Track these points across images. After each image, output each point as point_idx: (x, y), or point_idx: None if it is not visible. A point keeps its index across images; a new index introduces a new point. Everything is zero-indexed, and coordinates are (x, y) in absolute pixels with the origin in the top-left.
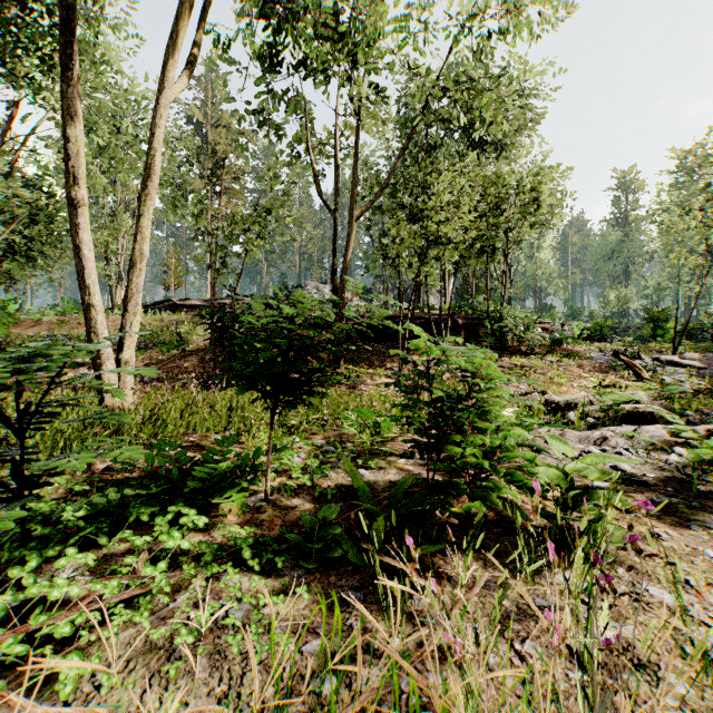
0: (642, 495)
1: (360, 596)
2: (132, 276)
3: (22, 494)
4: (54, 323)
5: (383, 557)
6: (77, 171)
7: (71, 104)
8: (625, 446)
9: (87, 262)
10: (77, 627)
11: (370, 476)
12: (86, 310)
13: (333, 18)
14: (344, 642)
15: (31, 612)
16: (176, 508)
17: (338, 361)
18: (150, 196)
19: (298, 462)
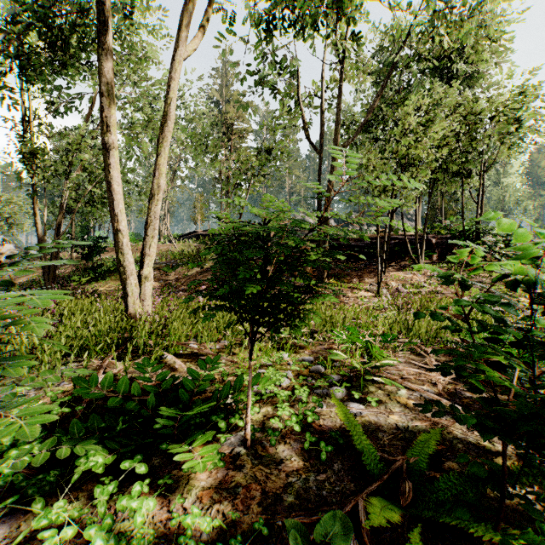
0: None
1: None
2: (150, 206)
3: None
4: None
5: None
6: (107, 120)
7: (102, 64)
8: None
9: (115, 195)
10: None
11: (369, 414)
12: (115, 234)
13: None
14: None
15: None
16: (130, 464)
17: (321, 276)
18: (165, 138)
19: (284, 391)
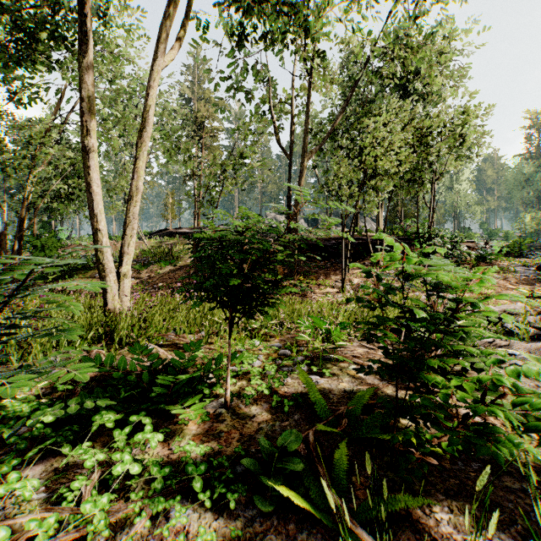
0: None
1: None
2: (128, 207)
3: None
4: (88, 247)
5: (358, 529)
6: (87, 124)
7: (82, 71)
8: None
9: (94, 196)
10: None
11: (324, 383)
12: (94, 233)
13: None
14: None
15: None
16: (137, 418)
17: (291, 274)
18: (143, 143)
19: (256, 367)
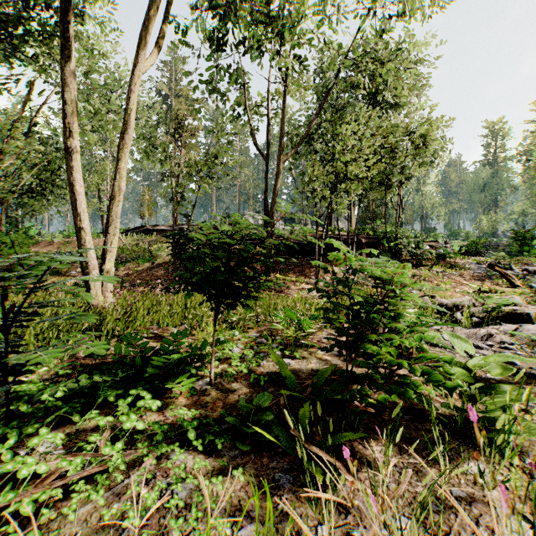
0: (532, 387)
1: (289, 479)
2: (111, 206)
3: (7, 380)
4: (61, 243)
5: (311, 447)
6: (70, 126)
7: (66, 75)
8: (508, 342)
9: (78, 195)
10: (44, 500)
11: (295, 364)
12: (77, 232)
13: (265, 5)
14: (276, 527)
15: (9, 483)
16: (136, 391)
17: (268, 271)
18: (126, 145)
19: (236, 352)
